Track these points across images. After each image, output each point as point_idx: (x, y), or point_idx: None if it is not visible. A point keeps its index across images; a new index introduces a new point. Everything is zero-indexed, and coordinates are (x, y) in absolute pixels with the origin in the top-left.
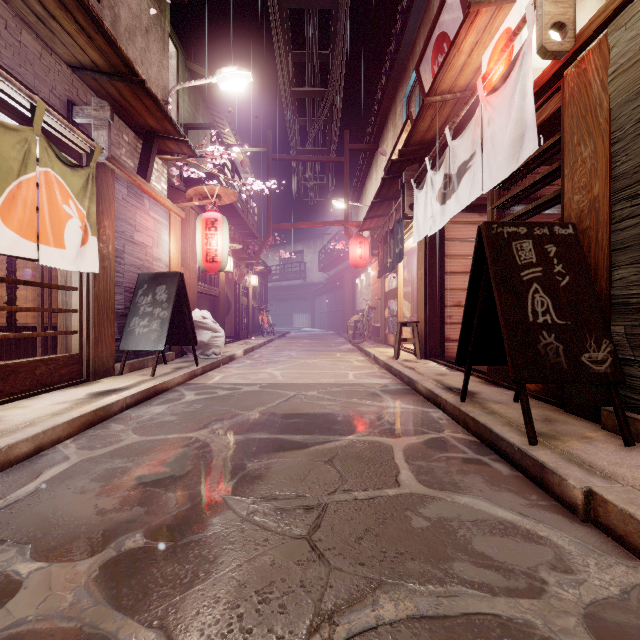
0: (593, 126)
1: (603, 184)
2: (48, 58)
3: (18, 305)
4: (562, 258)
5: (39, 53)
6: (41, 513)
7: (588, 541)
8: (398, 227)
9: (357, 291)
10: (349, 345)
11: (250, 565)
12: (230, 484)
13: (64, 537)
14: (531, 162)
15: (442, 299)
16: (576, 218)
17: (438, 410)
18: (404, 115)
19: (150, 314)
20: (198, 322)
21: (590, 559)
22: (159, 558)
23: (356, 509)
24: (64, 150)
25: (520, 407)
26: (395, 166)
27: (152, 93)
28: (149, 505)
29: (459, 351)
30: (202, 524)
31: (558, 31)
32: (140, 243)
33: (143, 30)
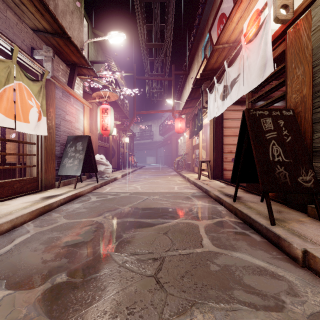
0: (303, 58)
1: (308, 88)
2: (21, 25)
3: (7, 152)
4: (287, 127)
5: (16, 22)
6: (12, 262)
7: (305, 278)
8: (200, 112)
9: (178, 145)
10: (175, 172)
11: (123, 292)
12: (113, 246)
13: (23, 276)
14: (269, 78)
15: (222, 149)
16: (293, 106)
17: (221, 206)
18: (202, 56)
19: (73, 156)
20: (98, 161)
21: (307, 288)
22: (74, 288)
23: (180, 260)
24: (29, 72)
25: (264, 204)
26: (198, 81)
27: (74, 43)
28: (70, 257)
29: (232, 175)
30: (98, 268)
31: (284, 9)
32: (68, 120)
33: (70, 12)
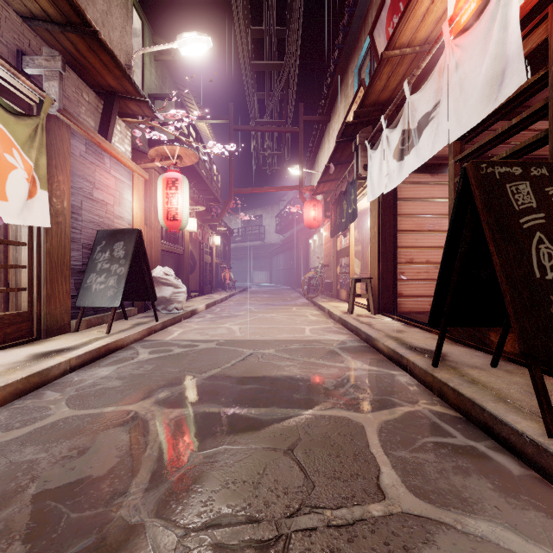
0: None
1: None
2: None
3: None
4: None
5: None
6: None
7: None
8: (351, 188)
9: (310, 250)
10: (303, 299)
11: None
12: (159, 494)
13: None
14: (504, 107)
15: (395, 256)
16: None
17: (404, 373)
18: (356, 85)
19: (107, 270)
20: (160, 278)
21: None
22: None
23: (331, 549)
24: (10, 98)
25: (501, 374)
26: (349, 129)
27: (108, 47)
28: (36, 539)
29: (433, 311)
30: None
31: None
32: (100, 200)
33: None
